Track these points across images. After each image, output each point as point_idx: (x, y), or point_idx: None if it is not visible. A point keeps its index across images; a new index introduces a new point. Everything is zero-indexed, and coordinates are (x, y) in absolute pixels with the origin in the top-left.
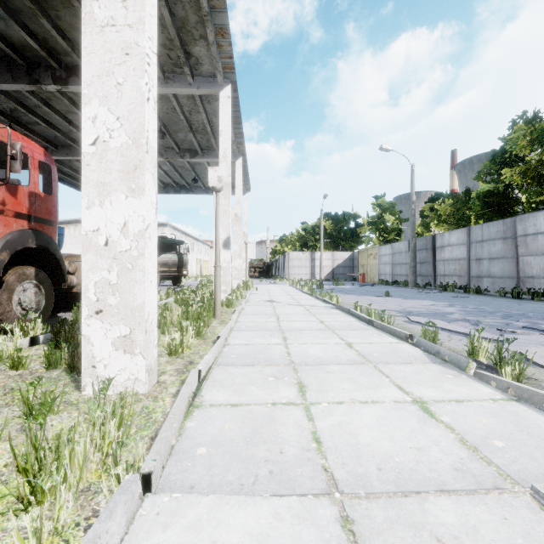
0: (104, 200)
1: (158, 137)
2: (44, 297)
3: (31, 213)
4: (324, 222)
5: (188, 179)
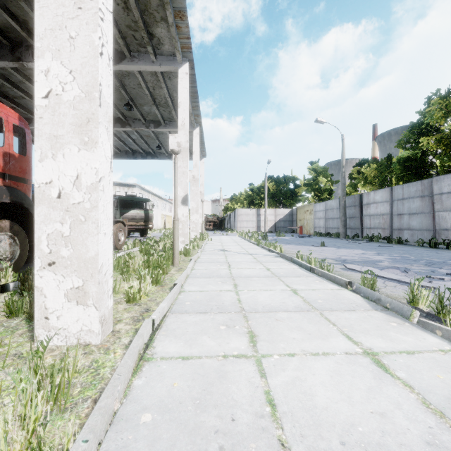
0: (56, 152)
1: (126, 109)
2: (19, 248)
3: (6, 172)
4: (268, 183)
5: (153, 147)
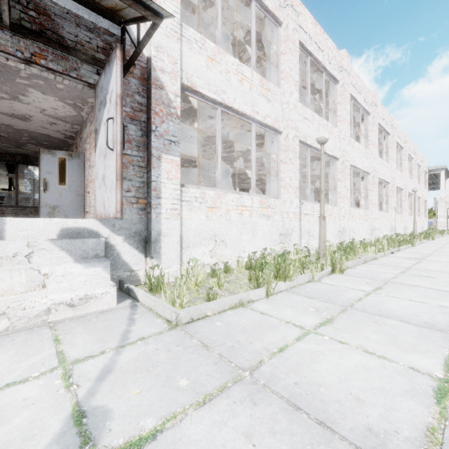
0: (440, 218)
1: None
2: None
3: None
4: None
5: None
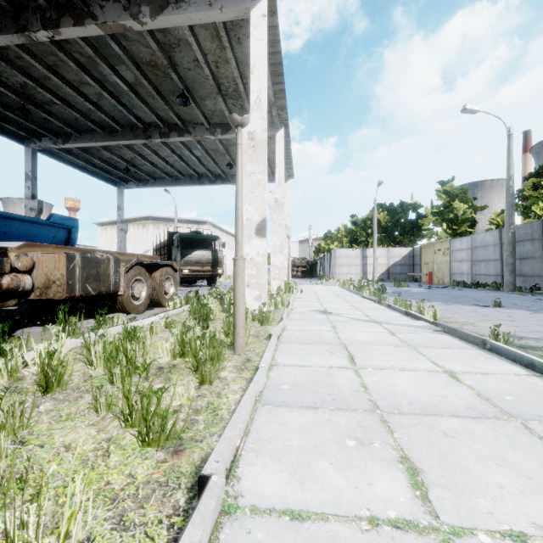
0: None
1: (180, 104)
2: None
3: None
4: (377, 214)
5: (223, 167)
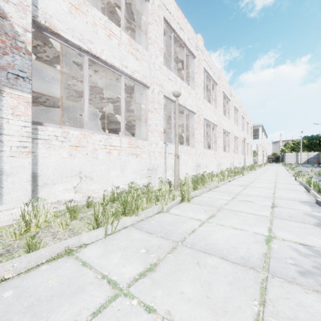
0: (259, 157)
1: None
2: None
3: None
4: (303, 140)
5: None
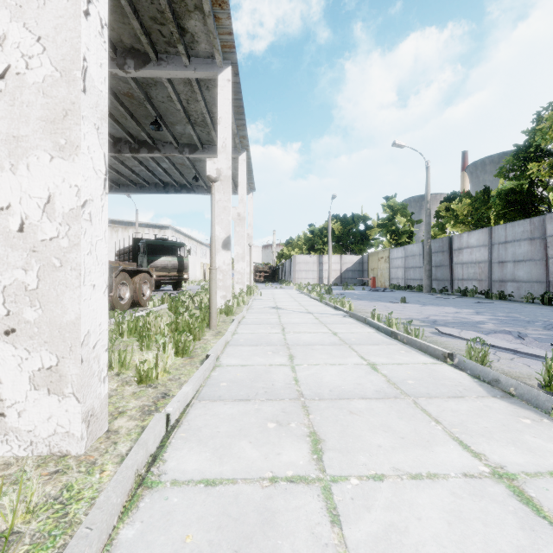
0: (17, 162)
1: (153, 129)
2: None
3: None
4: (332, 224)
5: (189, 178)
